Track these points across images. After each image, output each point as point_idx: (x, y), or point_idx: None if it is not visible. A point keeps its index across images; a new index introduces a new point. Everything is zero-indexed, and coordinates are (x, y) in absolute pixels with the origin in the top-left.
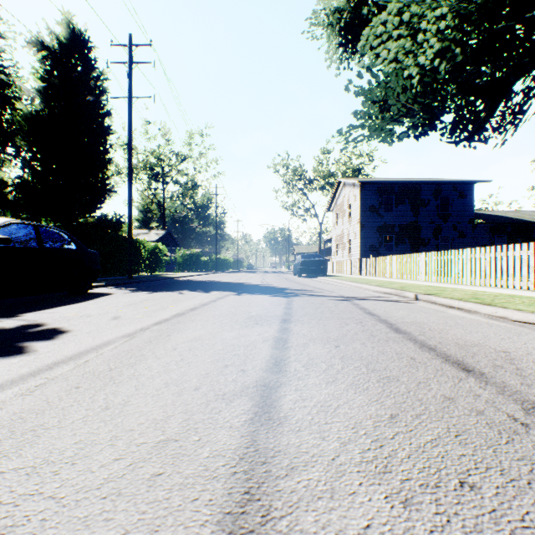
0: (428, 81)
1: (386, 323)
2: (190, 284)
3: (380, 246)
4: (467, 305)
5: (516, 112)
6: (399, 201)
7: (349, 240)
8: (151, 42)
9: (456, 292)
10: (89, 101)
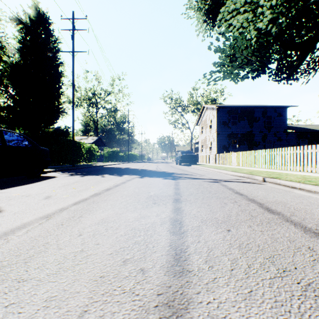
0: (262, 41)
1: (256, 203)
2: (110, 170)
3: (229, 146)
4: (308, 187)
5: (317, 61)
6: (241, 119)
7: (209, 142)
8: (86, 16)
9: (290, 176)
10: (49, 56)
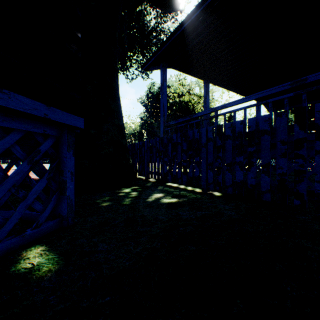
0: None
1: None
2: None
3: None
4: None
5: None
6: None
7: None
8: None
9: None
10: None
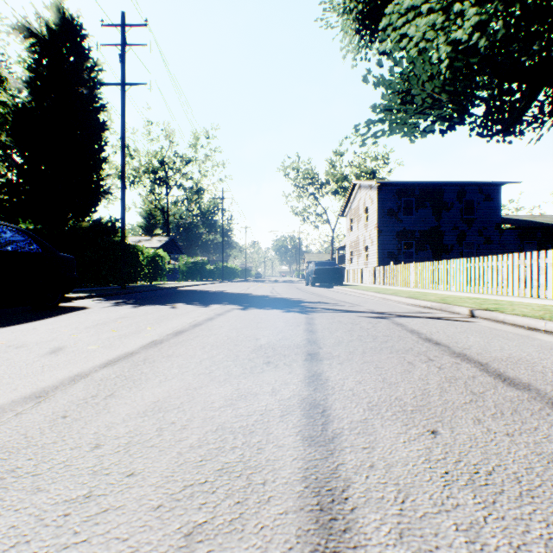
0: (459, 66)
1: (472, 362)
2: (188, 295)
3: (400, 253)
4: None
5: None
6: (420, 205)
7: (365, 246)
8: (147, 21)
9: (519, 307)
10: (82, 94)
